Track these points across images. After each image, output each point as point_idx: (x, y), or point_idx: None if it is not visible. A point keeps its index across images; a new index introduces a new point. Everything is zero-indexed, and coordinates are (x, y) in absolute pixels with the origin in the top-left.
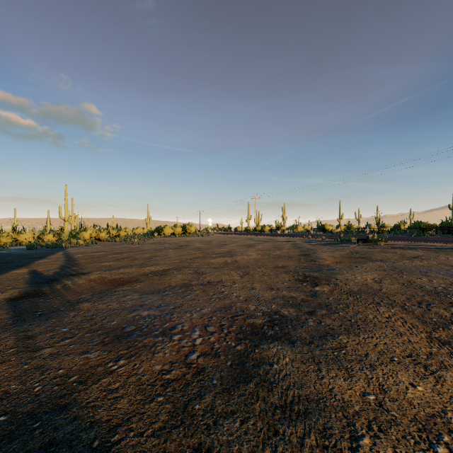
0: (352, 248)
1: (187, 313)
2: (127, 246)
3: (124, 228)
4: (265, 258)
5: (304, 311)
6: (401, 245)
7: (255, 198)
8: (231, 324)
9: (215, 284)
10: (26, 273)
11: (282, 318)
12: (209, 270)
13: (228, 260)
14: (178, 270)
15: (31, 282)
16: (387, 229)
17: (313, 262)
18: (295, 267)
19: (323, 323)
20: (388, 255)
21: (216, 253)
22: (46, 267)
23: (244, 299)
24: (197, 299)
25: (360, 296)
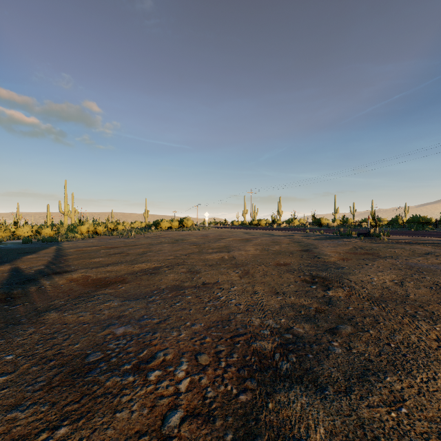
0: (355, 242)
1: (174, 332)
2: (122, 240)
3: (123, 222)
4: (265, 254)
5: (323, 327)
6: (406, 239)
7: (251, 192)
8: (230, 350)
9: (211, 286)
10: (6, 271)
11: (296, 339)
12: (205, 268)
13: (225, 256)
14: (170, 268)
15: (6, 282)
16: (384, 223)
17: (317, 259)
18: (299, 265)
19: (353, 349)
20: (397, 251)
21: (213, 248)
22: (31, 263)
23: (245, 309)
24: (188, 307)
25: (386, 305)
